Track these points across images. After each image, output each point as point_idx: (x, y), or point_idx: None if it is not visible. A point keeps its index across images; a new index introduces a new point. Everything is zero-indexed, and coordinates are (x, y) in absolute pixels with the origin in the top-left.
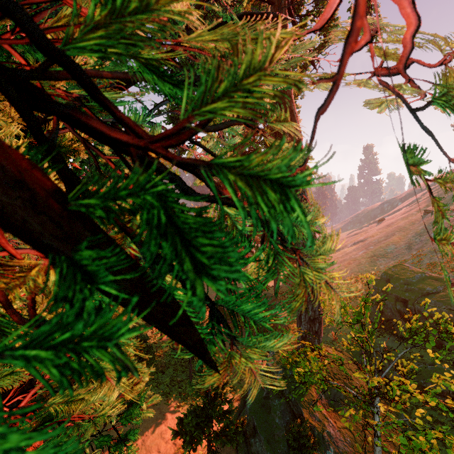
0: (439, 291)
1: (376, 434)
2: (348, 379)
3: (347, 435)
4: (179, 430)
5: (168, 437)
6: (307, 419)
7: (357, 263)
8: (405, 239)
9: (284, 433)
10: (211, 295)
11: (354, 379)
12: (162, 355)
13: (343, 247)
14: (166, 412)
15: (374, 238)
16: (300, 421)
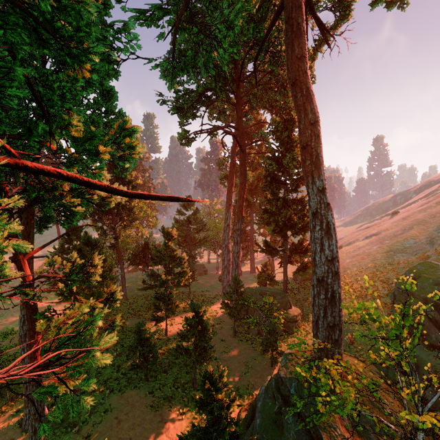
0: None
1: None
2: (374, 397)
3: None
4: None
5: None
6: None
7: (372, 258)
8: (425, 233)
9: None
10: (217, 289)
11: (381, 396)
12: (166, 353)
13: (354, 241)
14: (168, 420)
15: (390, 232)
16: None
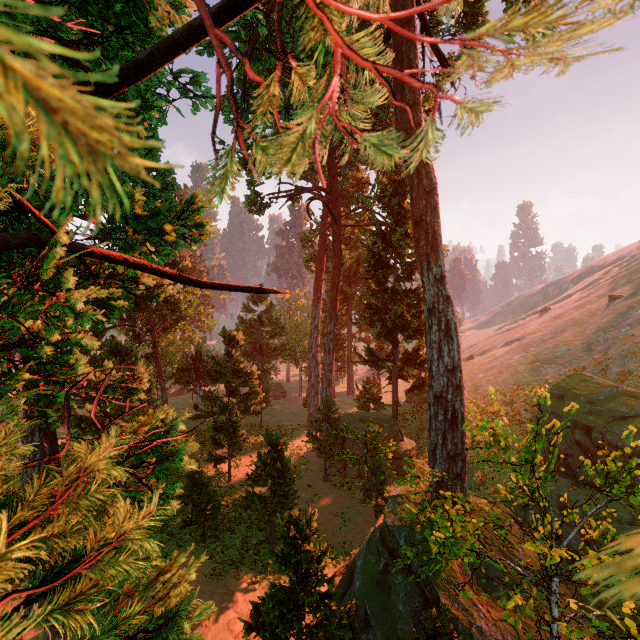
0: (639, 413)
1: (553, 633)
2: (506, 546)
3: (508, 632)
4: (255, 622)
5: (238, 629)
6: (447, 608)
7: (513, 372)
8: (582, 337)
9: (411, 626)
10: (301, 417)
11: (515, 544)
12: (230, 505)
13: (491, 348)
14: (235, 591)
15: (537, 336)
16: (436, 610)
